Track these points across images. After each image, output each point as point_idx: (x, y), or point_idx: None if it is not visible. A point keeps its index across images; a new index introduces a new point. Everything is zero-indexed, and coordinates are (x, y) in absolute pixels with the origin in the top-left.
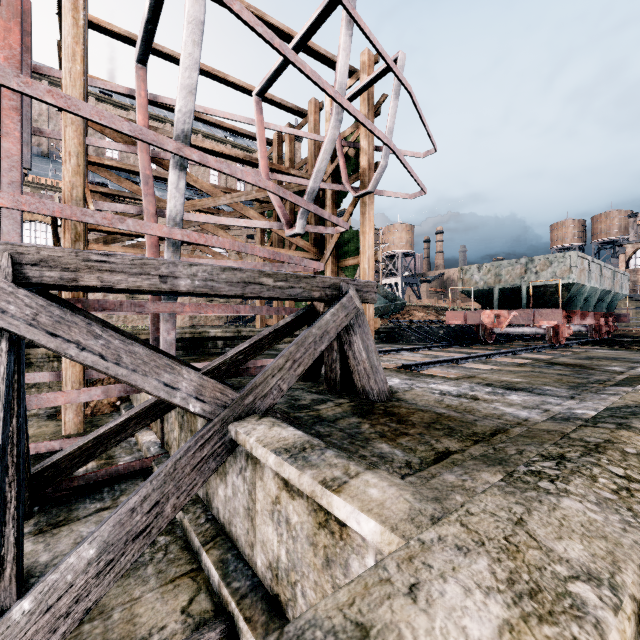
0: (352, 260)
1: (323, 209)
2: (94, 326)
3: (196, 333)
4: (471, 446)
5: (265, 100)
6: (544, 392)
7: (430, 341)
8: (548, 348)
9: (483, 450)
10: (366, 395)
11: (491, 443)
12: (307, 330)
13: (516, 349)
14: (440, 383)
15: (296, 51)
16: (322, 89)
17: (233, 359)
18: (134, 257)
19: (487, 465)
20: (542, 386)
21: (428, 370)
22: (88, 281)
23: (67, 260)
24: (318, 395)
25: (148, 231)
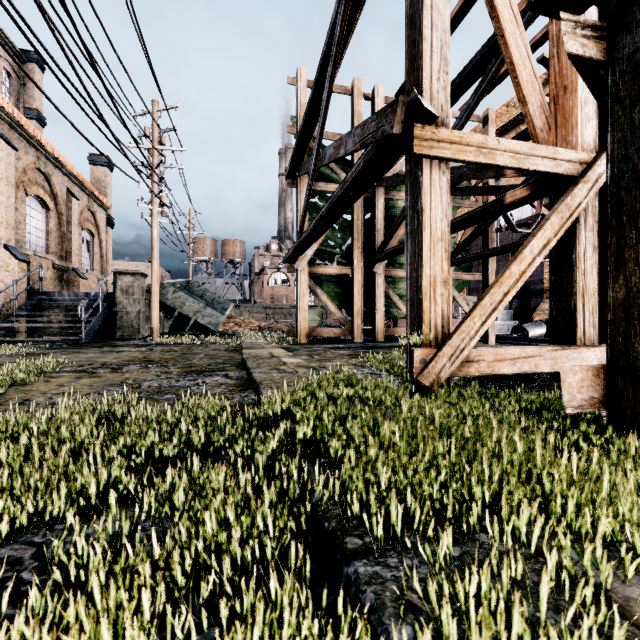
0: (465, 275)
1: None
2: None
3: None
4: None
5: None
6: None
7: None
8: None
9: None
10: None
11: None
12: None
13: None
14: None
15: None
16: None
17: None
18: None
19: None
20: None
21: None
22: None
23: None
24: None
25: None
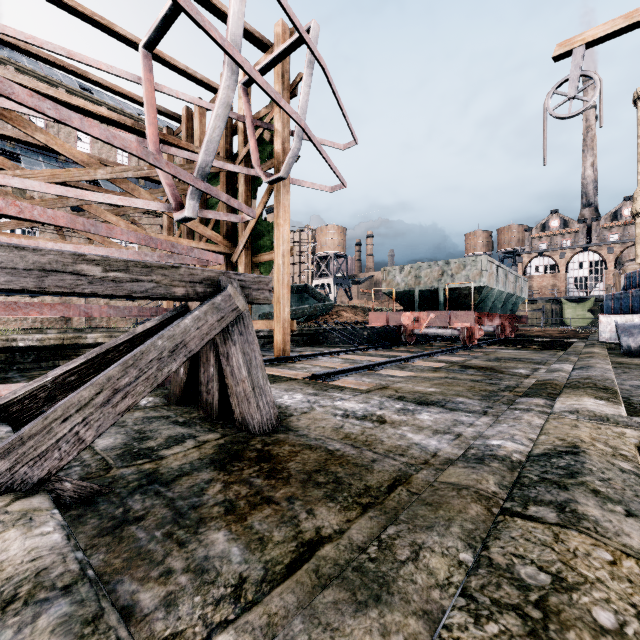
0: (267, 255)
1: (237, 197)
2: None
3: (66, 339)
4: (355, 520)
5: (167, 64)
6: (457, 406)
7: (354, 343)
8: (462, 349)
9: (371, 528)
10: (245, 425)
11: (385, 509)
12: (149, 342)
13: (433, 351)
14: (348, 398)
15: None
16: (203, 29)
17: (58, 382)
18: None
19: (355, 607)
20: (455, 397)
21: (340, 380)
22: None
23: None
24: (182, 428)
25: None
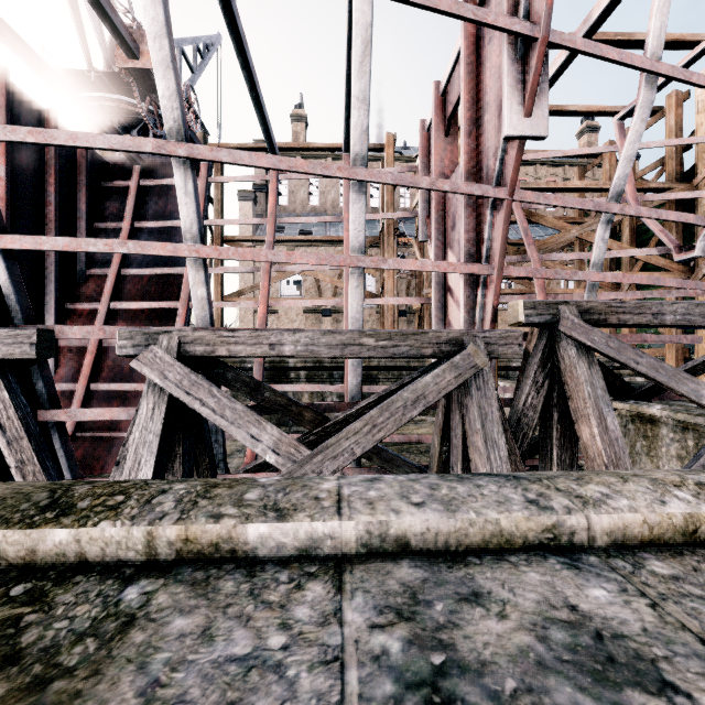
0: None
1: None
2: (636, 350)
3: None
4: None
5: (604, 115)
6: None
7: None
8: None
9: None
10: None
11: None
12: None
13: None
14: None
15: (691, 63)
16: None
17: None
18: (635, 302)
19: None
20: None
21: None
22: (611, 321)
23: (599, 308)
24: None
25: (590, 279)
